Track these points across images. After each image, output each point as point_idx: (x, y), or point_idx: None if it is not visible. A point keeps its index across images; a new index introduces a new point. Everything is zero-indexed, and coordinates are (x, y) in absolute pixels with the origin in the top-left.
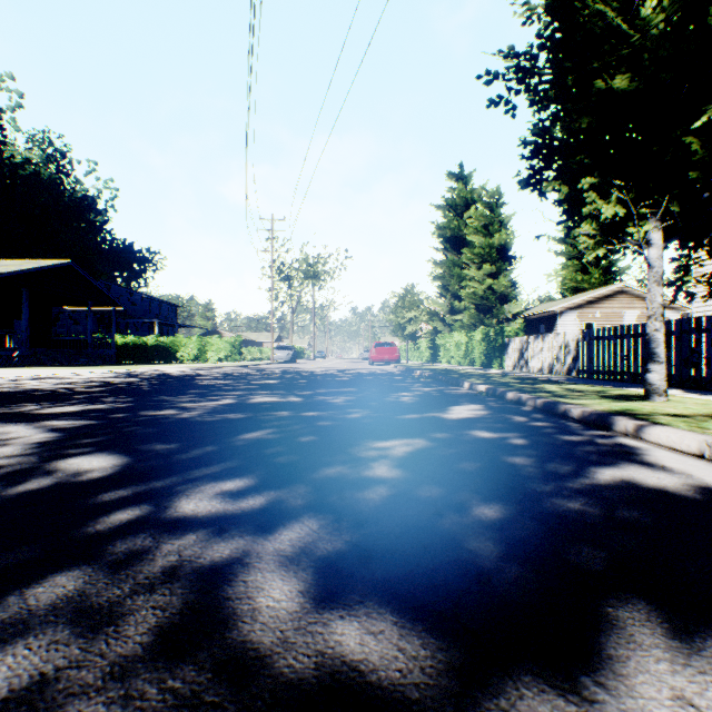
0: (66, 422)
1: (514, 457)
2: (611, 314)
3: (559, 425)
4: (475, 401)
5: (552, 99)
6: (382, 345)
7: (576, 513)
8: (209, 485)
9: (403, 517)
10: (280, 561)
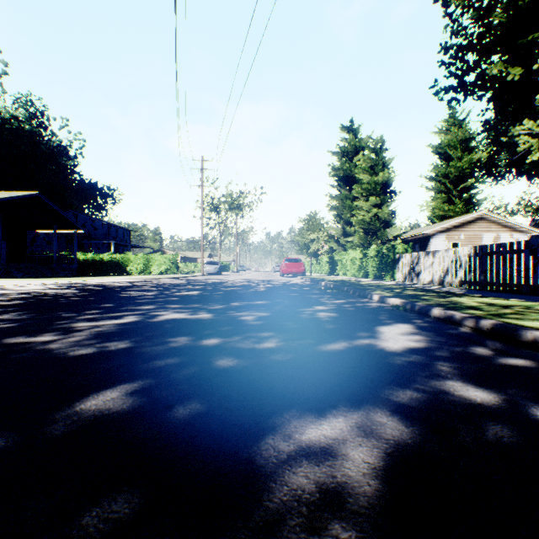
0: None
1: None
2: (472, 236)
3: None
4: (397, 317)
5: None
6: (290, 260)
7: None
8: None
9: None
10: None
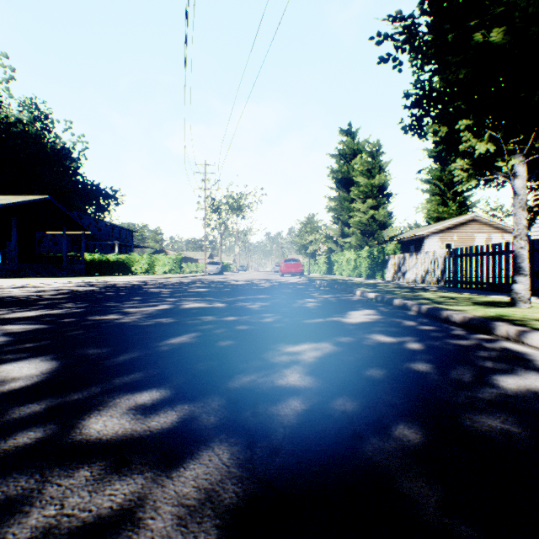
0: (20, 326)
1: (416, 363)
2: (465, 237)
3: (444, 329)
4: (367, 306)
5: (432, 56)
6: (289, 261)
7: (502, 434)
8: (125, 397)
9: (320, 442)
10: (180, 516)
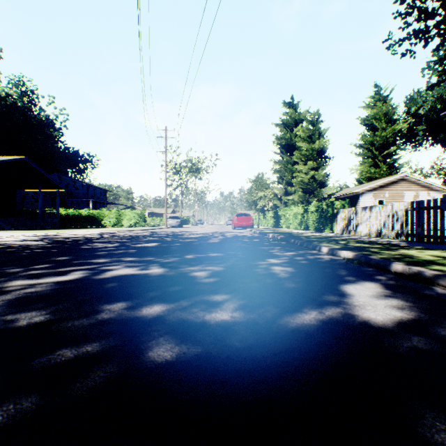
0: None
1: None
2: (395, 194)
3: None
4: (357, 273)
5: None
6: (241, 215)
7: None
8: None
9: None
10: None
